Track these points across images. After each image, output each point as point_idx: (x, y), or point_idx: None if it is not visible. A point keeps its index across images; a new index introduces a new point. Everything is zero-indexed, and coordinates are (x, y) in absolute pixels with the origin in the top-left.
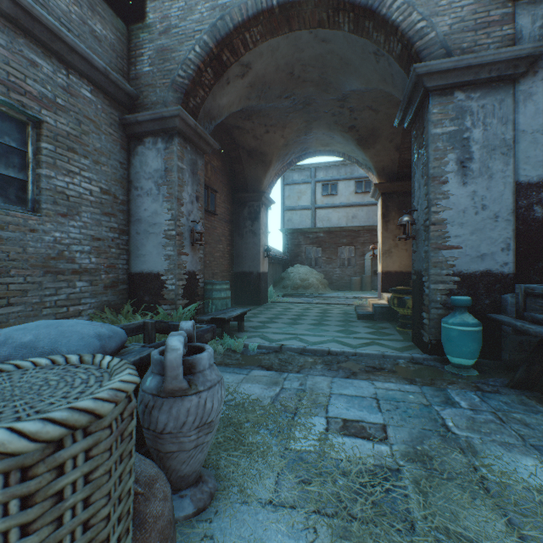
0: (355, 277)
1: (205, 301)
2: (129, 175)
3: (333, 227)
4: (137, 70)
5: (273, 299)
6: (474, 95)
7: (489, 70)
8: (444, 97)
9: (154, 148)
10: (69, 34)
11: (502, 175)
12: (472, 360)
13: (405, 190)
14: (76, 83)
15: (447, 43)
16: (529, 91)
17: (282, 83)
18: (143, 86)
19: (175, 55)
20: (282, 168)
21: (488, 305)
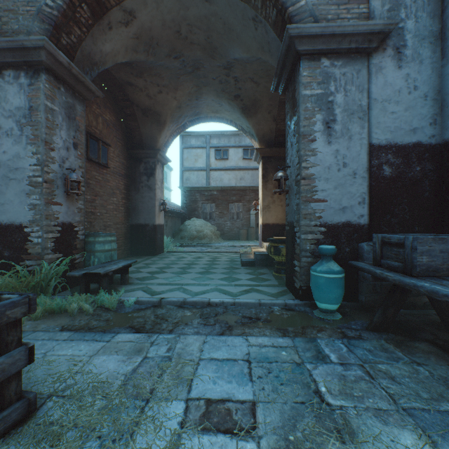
0: (242, 229)
1: (87, 254)
2: None
3: (225, 187)
4: None
5: (170, 248)
6: (337, 63)
7: (349, 41)
8: (312, 61)
9: (16, 82)
10: None
11: (359, 137)
12: (337, 305)
13: (280, 155)
14: None
15: (315, 13)
16: (380, 65)
17: (170, 41)
18: (2, 11)
19: None
20: (177, 129)
21: (348, 252)
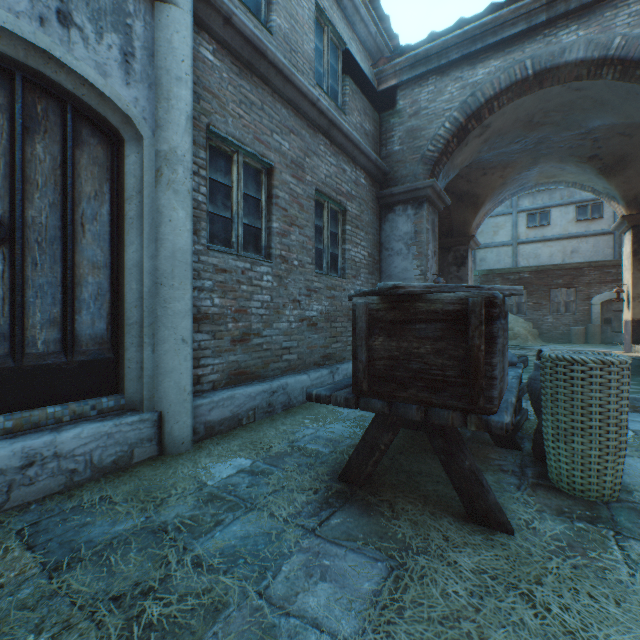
0: (576, 327)
1: None
2: (380, 238)
3: (543, 266)
4: (387, 150)
5: None
6: None
7: None
8: None
9: (404, 214)
10: (363, 143)
11: None
12: None
13: None
14: (358, 175)
15: None
16: None
17: (516, 131)
18: (393, 163)
19: (424, 133)
20: (492, 207)
21: None
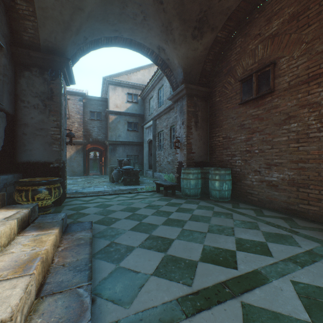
0: None
1: None
2: None
3: None
4: None
5: None
6: None
7: None
8: None
9: None
10: None
11: None
12: None
13: None
14: None
15: None
16: None
17: (155, 17)
18: None
19: None
20: None
21: None
